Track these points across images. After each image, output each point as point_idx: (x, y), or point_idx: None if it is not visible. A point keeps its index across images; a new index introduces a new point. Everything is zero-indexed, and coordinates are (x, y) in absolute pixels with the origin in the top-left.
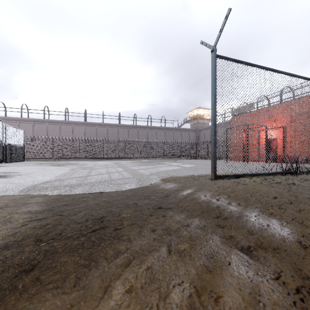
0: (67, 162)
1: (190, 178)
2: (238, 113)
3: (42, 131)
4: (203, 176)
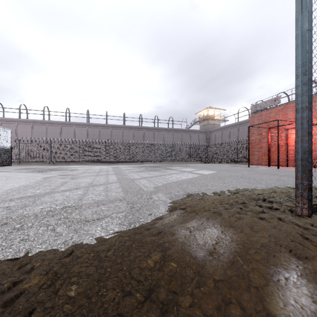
0: (58, 167)
1: (234, 204)
2: (259, 109)
3: (42, 133)
4: (250, 196)
